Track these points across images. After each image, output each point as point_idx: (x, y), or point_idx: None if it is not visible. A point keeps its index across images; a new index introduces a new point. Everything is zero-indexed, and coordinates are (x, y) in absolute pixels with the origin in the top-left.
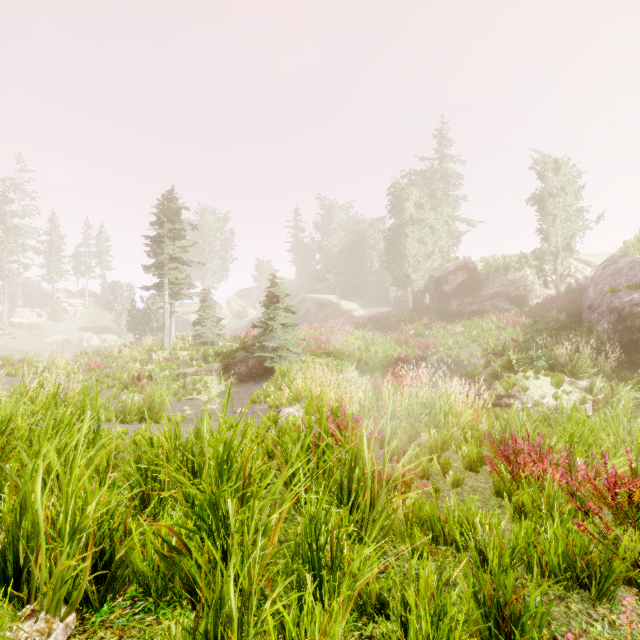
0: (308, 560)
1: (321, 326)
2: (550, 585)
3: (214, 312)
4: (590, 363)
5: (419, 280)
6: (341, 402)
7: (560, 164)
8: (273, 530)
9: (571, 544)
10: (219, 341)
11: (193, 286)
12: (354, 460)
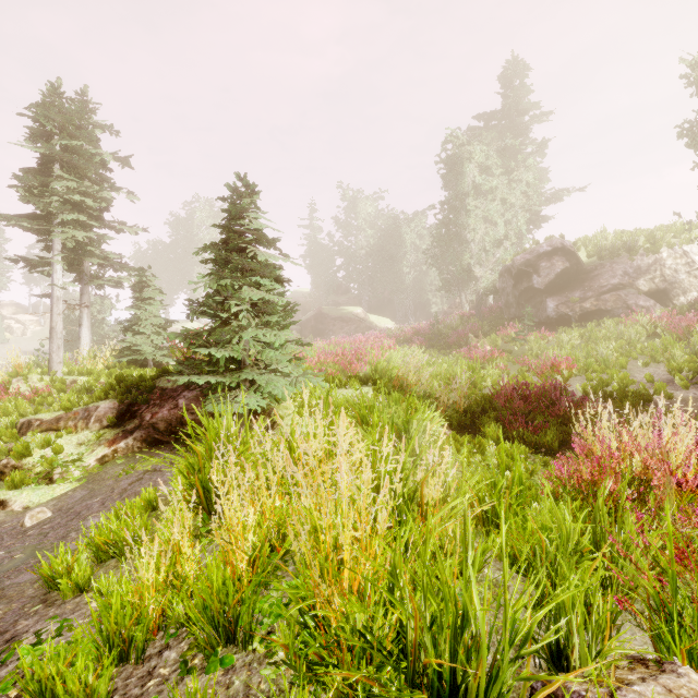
0: None
1: (344, 341)
2: None
3: (158, 309)
4: None
5: (485, 277)
6: None
7: None
8: None
9: None
10: (167, 360)
11: (125, 266)
12: None
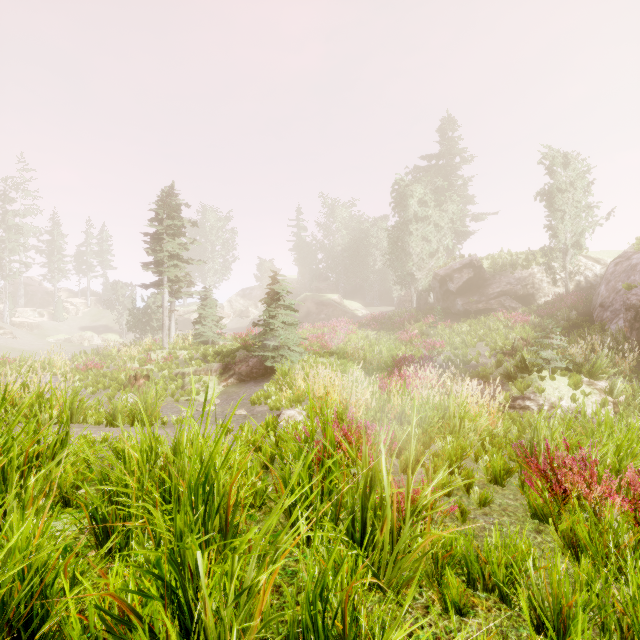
0: None
1: (324, 325)
2: None
3: (214, 311)
4: (609, 363)
5: (423, 278)
6: (346, 404)
7: (569, 159)
8: (261, 595)
9: None
10: (220, 340)
11: (193, 284)
12: (369, 484)
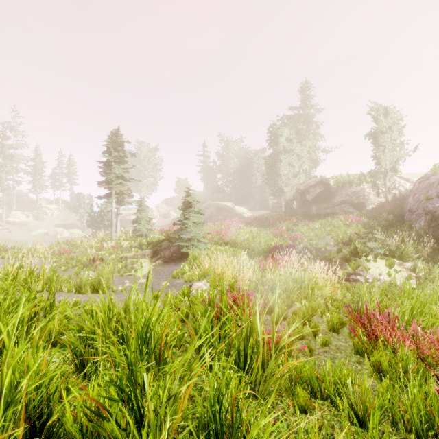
0: (212, 427)
1: (221, 224)
2: (411, 438)
3: (147, 214)
4: (413, 250)
5: (289, 192)
6: (236, 278)
7: (388, 110)
8: (182, 399)
9: (428, 404)
10: (150, 234)
11: (132, 196)
12: (249, 332)
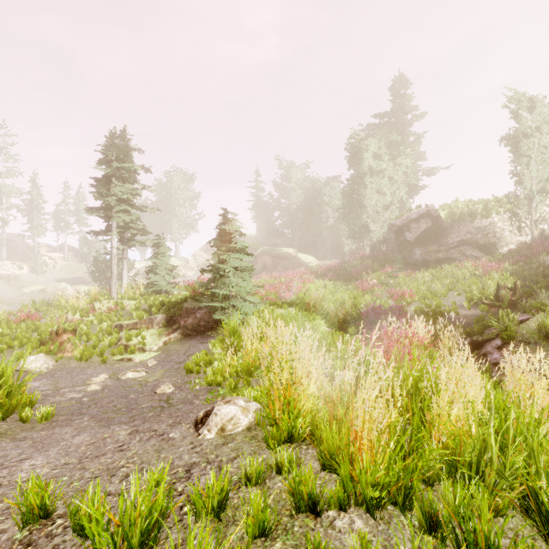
0: None
1: (280, 275)
2: None
3: (168, 259)
4: None
5: (378, 230)
6: (332, 405)
7: (535, 102)
8: None
9: None
10: (173, 290)
11: (147, 232)
12: None
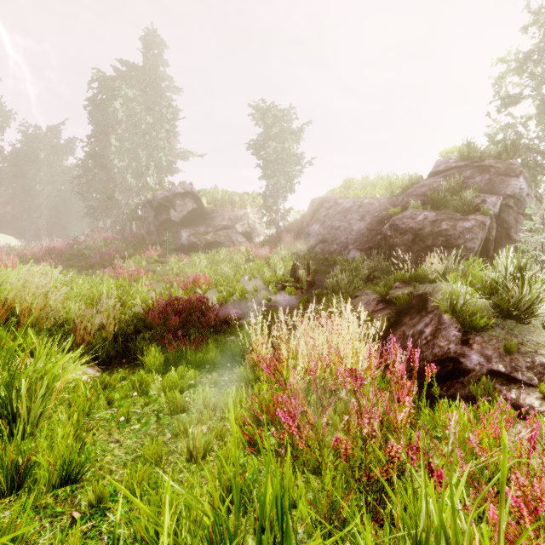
0: None
1: None
2: None
3: None
4: None
5: (129, 205)
6: None
7: (279, 113)
8: None
9: None
10: None
11: None
12: None
